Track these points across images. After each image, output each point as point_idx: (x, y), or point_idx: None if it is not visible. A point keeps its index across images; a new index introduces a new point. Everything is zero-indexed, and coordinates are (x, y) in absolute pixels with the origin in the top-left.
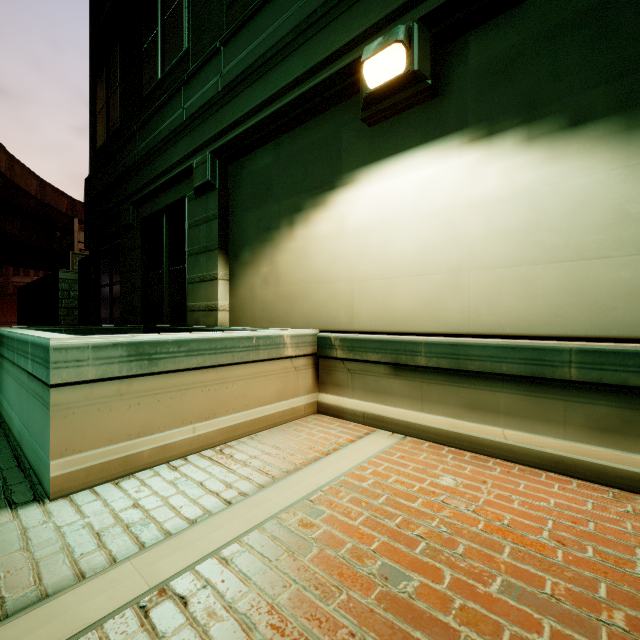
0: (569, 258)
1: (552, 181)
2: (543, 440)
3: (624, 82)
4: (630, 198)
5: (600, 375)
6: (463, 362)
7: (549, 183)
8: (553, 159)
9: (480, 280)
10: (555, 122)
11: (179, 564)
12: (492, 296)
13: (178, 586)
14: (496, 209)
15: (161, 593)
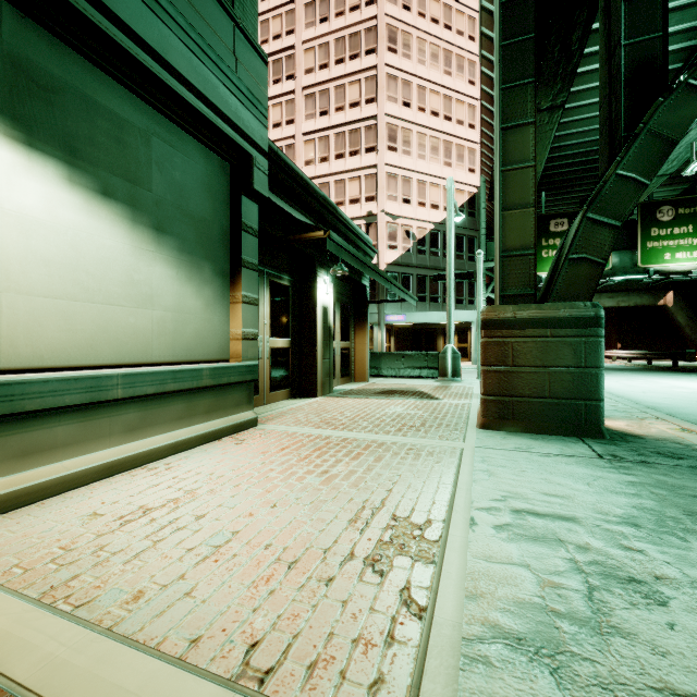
0: (101, 301)
1: (90, 231)
2: (98, 455)
3: (132, 187)
4: (135, 269)
5: (135, 391)
6: (20, 403)
7: (87, 232)
8: (90, 213)
9: (18, 306)
10: (92, 182)
11: (195, 689)
12: (33, 326)
13: (232, 666)
14: (38, 232)
15: (243, 676)
